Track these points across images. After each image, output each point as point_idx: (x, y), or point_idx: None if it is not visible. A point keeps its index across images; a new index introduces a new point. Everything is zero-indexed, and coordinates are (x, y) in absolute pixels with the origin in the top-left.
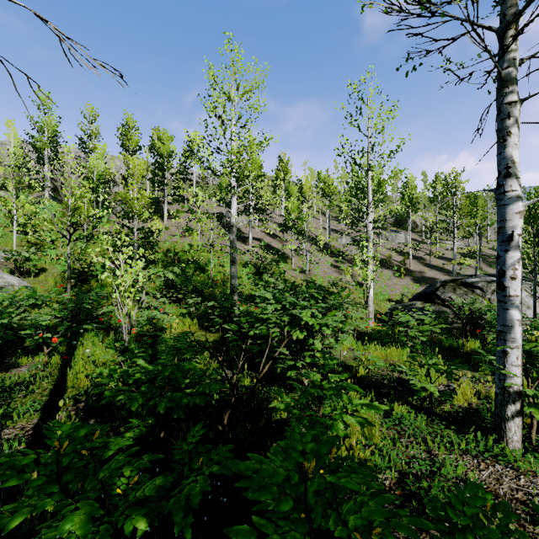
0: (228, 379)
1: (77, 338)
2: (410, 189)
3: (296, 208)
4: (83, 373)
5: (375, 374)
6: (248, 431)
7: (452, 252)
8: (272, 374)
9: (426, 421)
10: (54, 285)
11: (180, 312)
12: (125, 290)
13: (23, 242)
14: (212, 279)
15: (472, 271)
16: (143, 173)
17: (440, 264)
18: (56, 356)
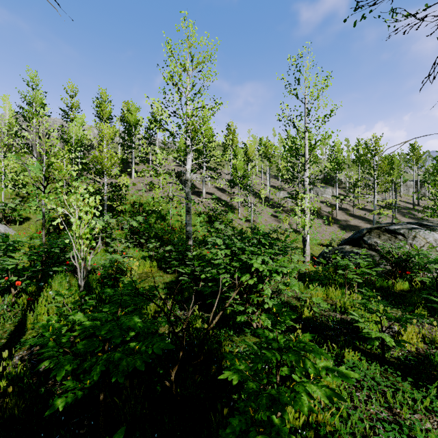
0: (175, 333)
1: (46, 280)
2: (337, 152)
3: (242, 167)
4: (44, 315)
5: (318, 315)
6: (197, 384)
7: (372, 204)
8: (222, 315)
9: (378, 369)
10: (35, 231)
11: (142, 255)
12: (80, 237)
13: (12, 195)
14: (171, 226)
15: (388, 220)
16: (112, 136)
17: (362, 214)
18: (23, 297)
